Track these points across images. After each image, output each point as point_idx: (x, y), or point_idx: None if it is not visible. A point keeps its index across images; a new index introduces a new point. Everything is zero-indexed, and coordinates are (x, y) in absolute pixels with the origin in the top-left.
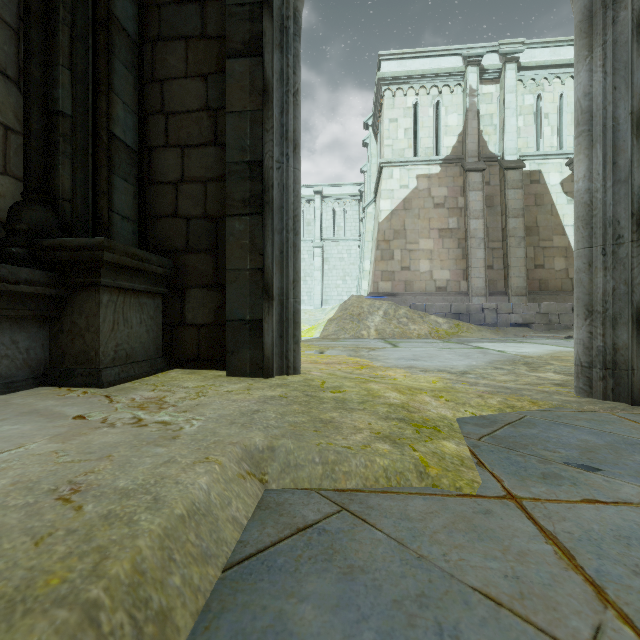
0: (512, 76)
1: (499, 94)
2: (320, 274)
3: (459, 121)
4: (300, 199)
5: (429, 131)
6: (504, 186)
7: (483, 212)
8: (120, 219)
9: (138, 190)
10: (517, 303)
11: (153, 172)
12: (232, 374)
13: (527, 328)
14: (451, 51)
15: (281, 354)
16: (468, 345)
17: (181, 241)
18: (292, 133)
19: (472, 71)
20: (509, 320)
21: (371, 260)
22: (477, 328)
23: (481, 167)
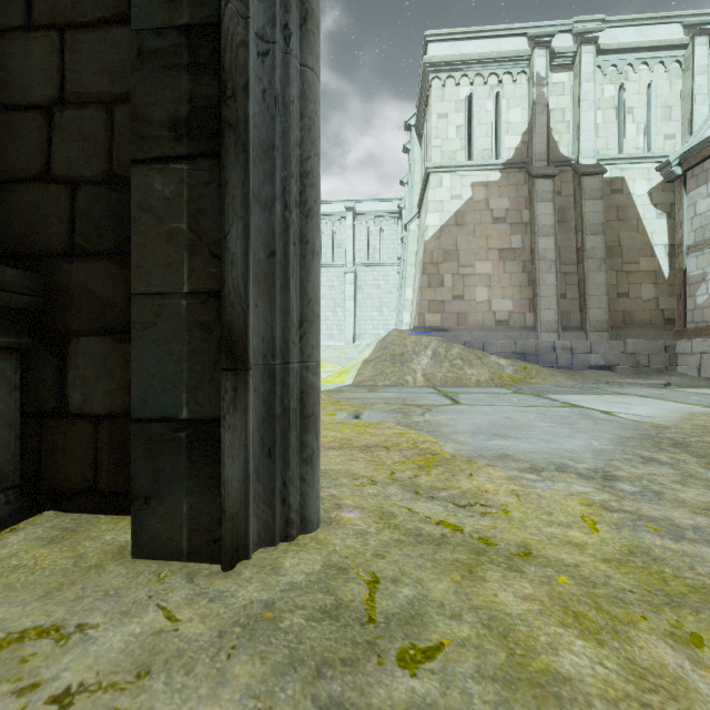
0: (589, 61)
1: (573, 84)
2: (352, 304)
3: (523, 117)
4: (317, 138)
5: (487, 129)
6: (580, 196)
7: (554, 228)
8: None
9: None
10: (597, 340)
11: None
12: (146, 553)
13: (609, 371)
14: (514, 30)
15: (270, 495)
16: (551, 399)
17: (58, 233)
18: None
19: (540, 55)
20: (587, 361)
21: (414, 287)
22: (549, 372)
23: (552, 172)
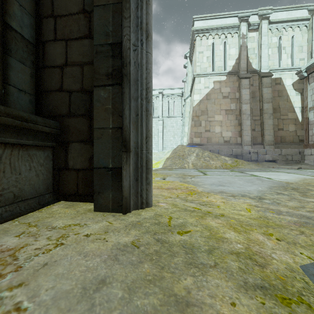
0: (265, 27)
1: (258, 37)
2: (161, 134)
3: (236, 52)
4: (151, 76)
5: (220, 58)
6: (261, 86)
7: (250, 100)
8: (17, 91)
9: (35, 72)
10: (269, 149)
11: (46, 59)
12: (98, 210)
13: (274, 163)
14: (232, 14)
15: (137, 193)
16: (246, 173)
17: (65, 108)
18: (145, 25)
19: (243, 25)
20: (264, 158)
21: (188, 126)
22: (247, 163)
23: (248, 76)
